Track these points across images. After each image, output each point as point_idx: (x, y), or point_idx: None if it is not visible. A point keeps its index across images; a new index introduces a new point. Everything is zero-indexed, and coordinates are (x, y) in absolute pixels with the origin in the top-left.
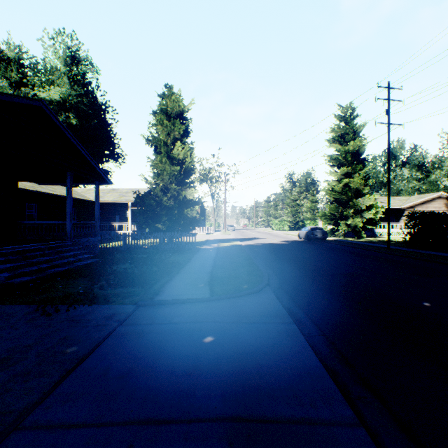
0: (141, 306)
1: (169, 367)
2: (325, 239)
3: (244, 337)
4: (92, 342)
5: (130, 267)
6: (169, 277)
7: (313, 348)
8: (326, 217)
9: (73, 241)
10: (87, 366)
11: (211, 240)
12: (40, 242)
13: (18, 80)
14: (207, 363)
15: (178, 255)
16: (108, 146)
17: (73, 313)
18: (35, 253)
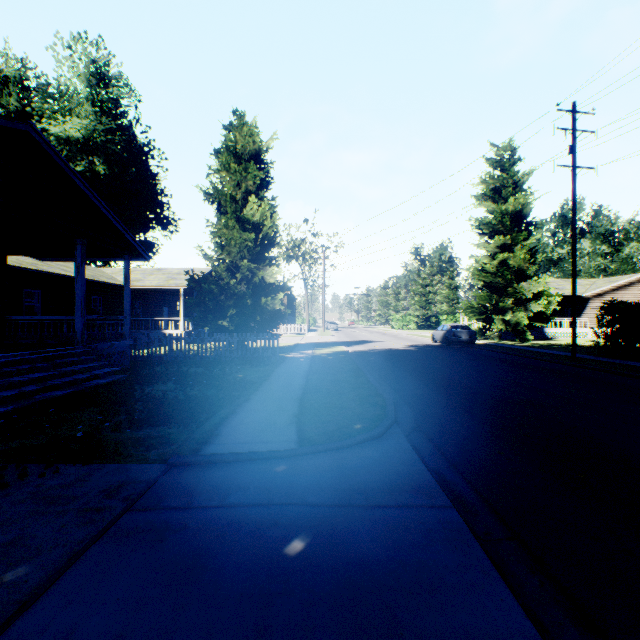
0: (174, 465)
1: (201, 633)
2: (473, 343)
3: (362, 544)
4: (62, 554)
5: (173, 389)
6: (232, 408)
7: (505, 576)
8: (473, 310)
9: (87, 346)
10: (28, 625)
11: (303, 344)
12: (35, 349)
13: (19, 108)
14: (285, 623)
15: (251, 368)
16: (154, 207)
17: (51, 481)
18: (17, 368)
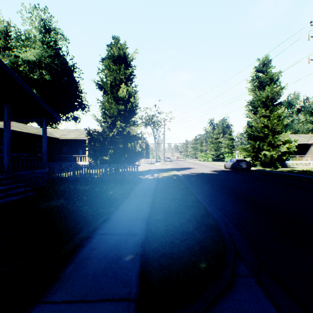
0: None
1: None
2: (249, 169)
3: None
4: None
5: (60, 205)
6: (89, 230)
7: None
8: (246, 151)
9: (11, 174)
10: None
11: (153, 170)
12: None
13: (5, 46)
14: None
15: (119, 186)
16: (77, 98)
17: None
18: None
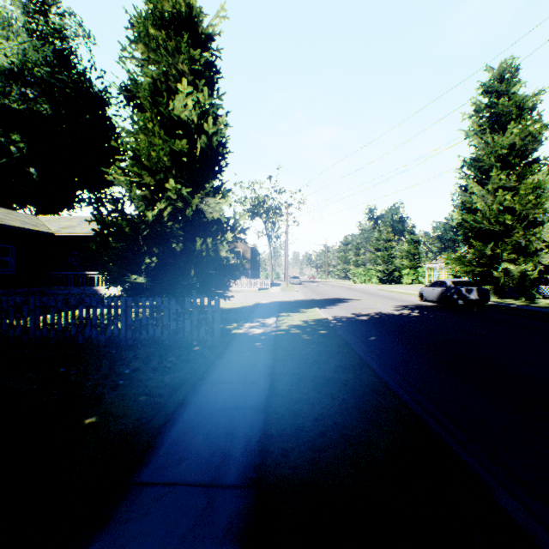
0: None
1: None
2: (483, 304)
3: None
4: None
5: None
6: None
7: None
8: (462, 263)
9: None
10: None
11: (264, 305)
12: None
13: None
14: None
15: (151, 372)
16: (115, 160)
17: None
18: None
